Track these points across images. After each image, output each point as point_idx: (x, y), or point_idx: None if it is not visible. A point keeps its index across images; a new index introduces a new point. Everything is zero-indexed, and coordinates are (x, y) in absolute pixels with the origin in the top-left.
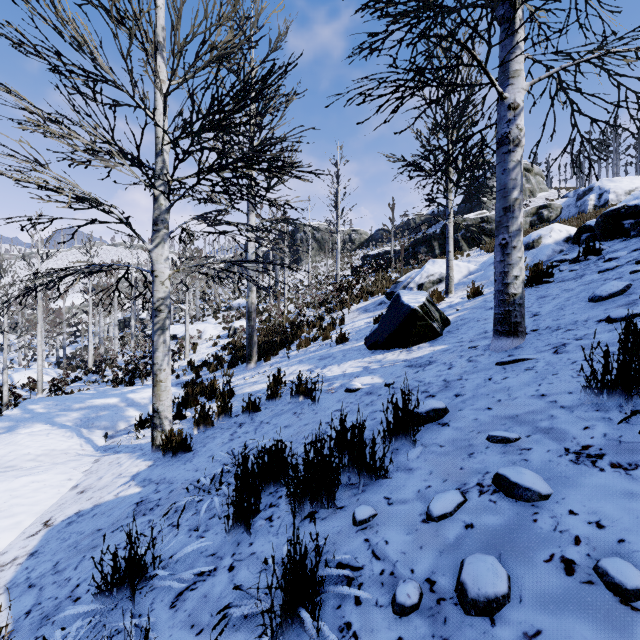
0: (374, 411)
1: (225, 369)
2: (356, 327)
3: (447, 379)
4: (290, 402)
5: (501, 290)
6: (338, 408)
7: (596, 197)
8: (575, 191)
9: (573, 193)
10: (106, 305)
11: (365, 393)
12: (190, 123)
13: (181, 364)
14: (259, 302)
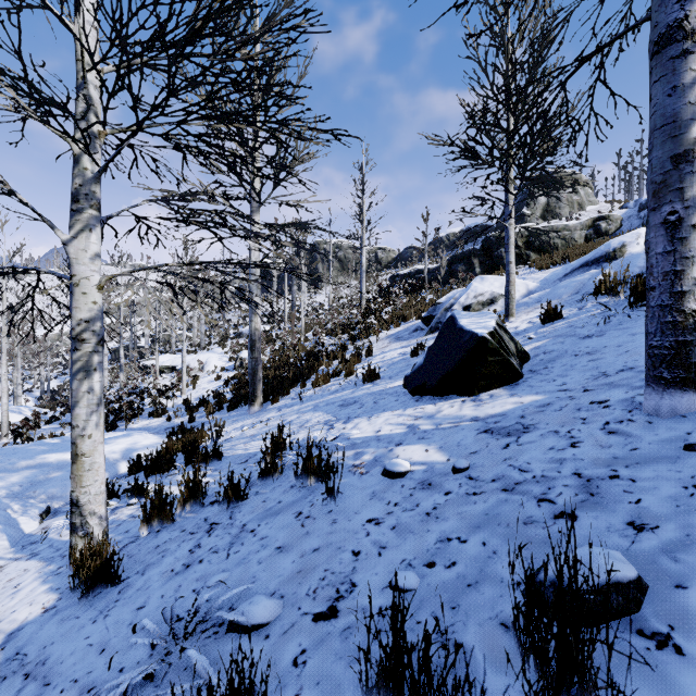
0: (446, 538)
1: (225, 411)
2: (388, 359)
3: (583, 472)
4: (294, 485)
5: (668, 304)
6: (373, 515)
7: None
8: (636, 201)
9: (634, 203)
10: None
11: (419, 483)
12: (121, 22)
13: (176, 402)
14: (273, 328)
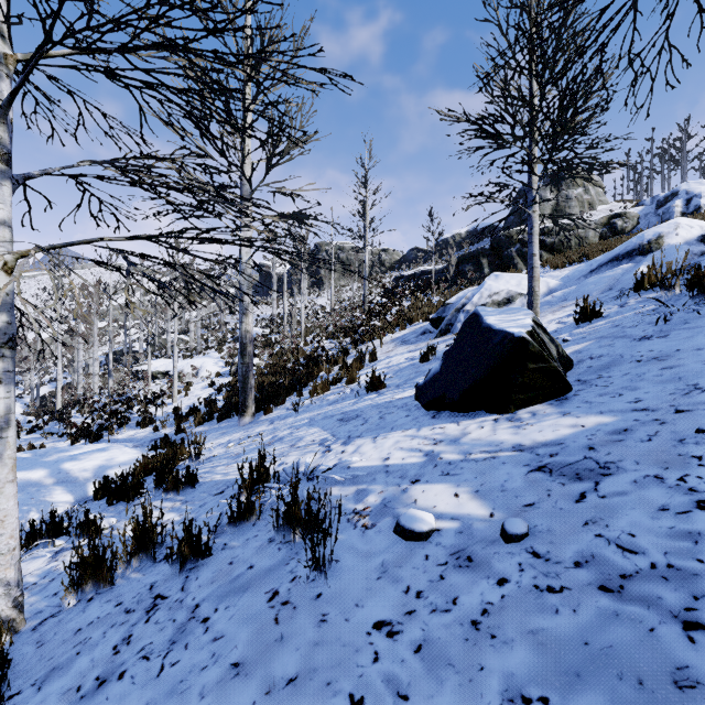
0: (520, 696)
1: (215, 421)
2: (394, 365)
3: None
4: (273, 539)
5: None
6: (384, 614)
7: (683, 203)
8: (653, 198)
9: (650, 200)
10: (83, 335)
11: (452, 556)
12: None
13: (166, 410)
14: (272, 332)
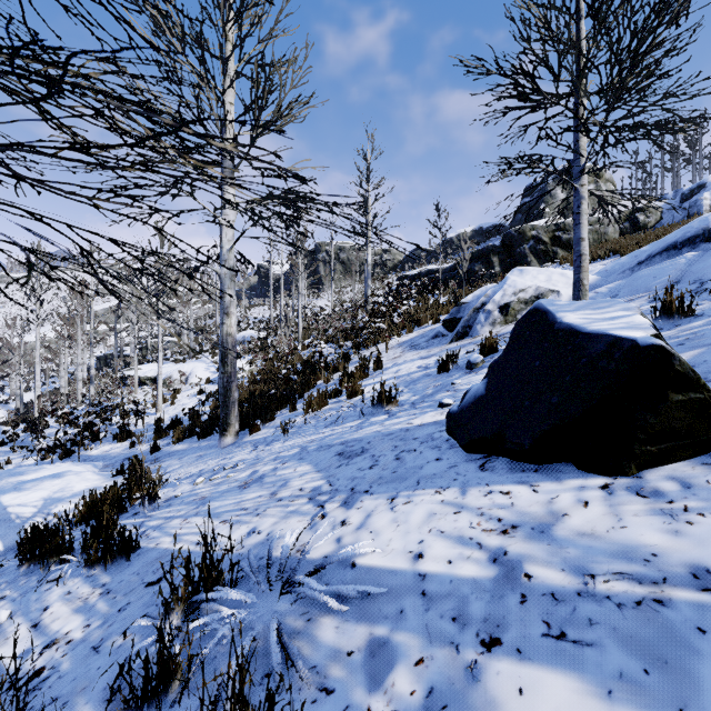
0: None
1: (196, 438)
2: (404, 375)
3: None
4: None
5: None
6: None
7: None
8: (676, 191)
9: (673, 194)
10: (66, 338)
11: None
12: None
13: (149, 421)
14: (268, 335)
